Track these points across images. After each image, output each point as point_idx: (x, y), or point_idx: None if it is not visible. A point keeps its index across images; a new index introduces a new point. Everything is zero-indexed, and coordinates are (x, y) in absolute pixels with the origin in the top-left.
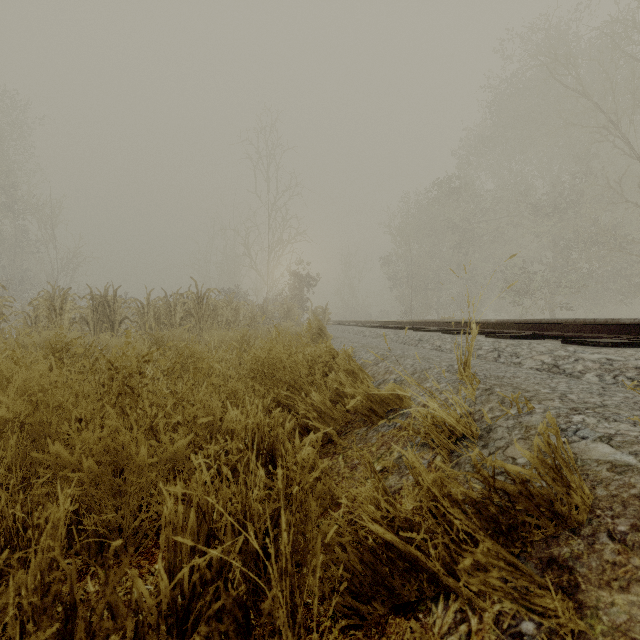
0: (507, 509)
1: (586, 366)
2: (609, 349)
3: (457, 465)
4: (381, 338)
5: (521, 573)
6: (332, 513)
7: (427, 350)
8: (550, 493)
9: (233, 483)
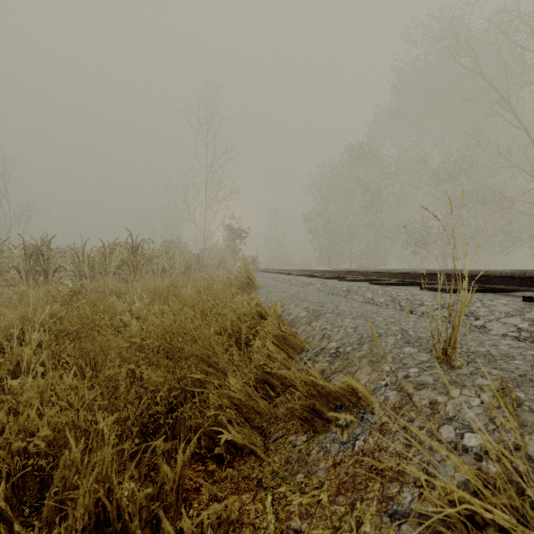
0: None
1: None
2: None
3: None
4: (307, 287)
5: None
6: None
7: (360, 303)
8: None
9: None
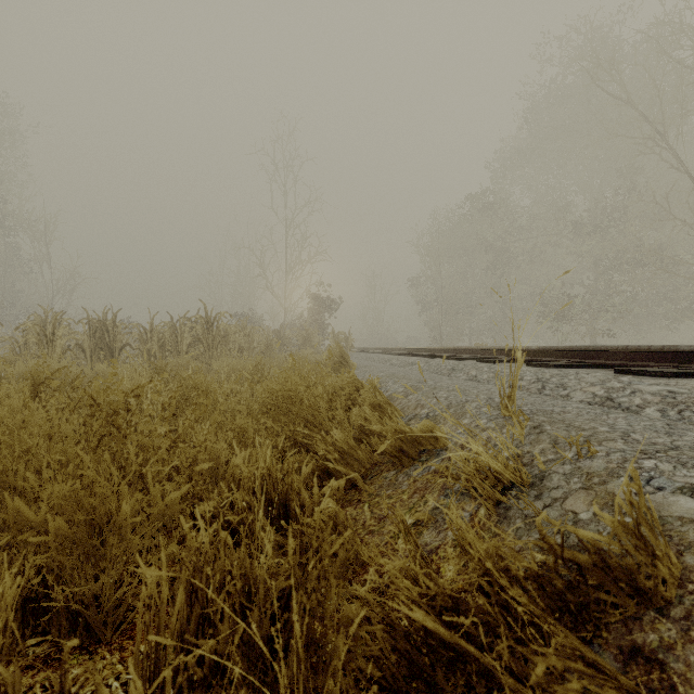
0: (577, 584)
1: (645, 399)
2: (669, 380)
3: (505, 519)
4: (410, 367)
5: (605, 676)
6: (357, 588)
7: (462, 380)
8: (632, 565)
9: (234, 551)
